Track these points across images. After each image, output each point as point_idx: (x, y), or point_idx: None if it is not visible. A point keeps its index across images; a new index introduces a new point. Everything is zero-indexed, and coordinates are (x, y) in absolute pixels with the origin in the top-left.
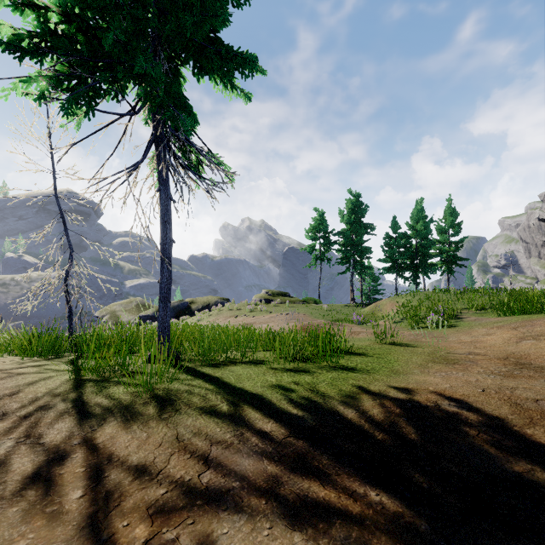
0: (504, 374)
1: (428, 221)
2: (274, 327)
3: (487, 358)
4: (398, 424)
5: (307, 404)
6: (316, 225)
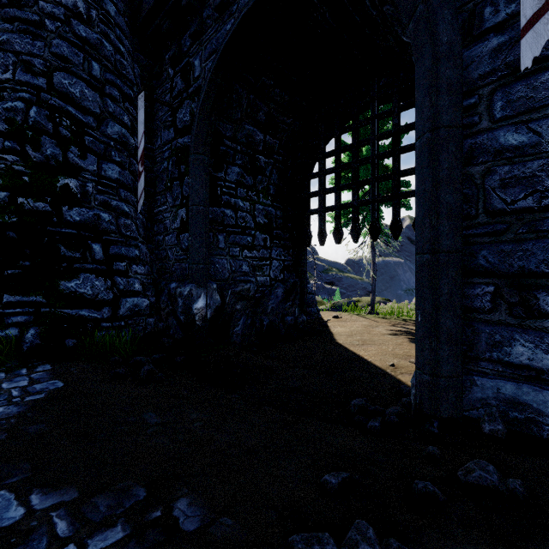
0: None
1: None
2: None
3: None
4: None
5: None
6: None
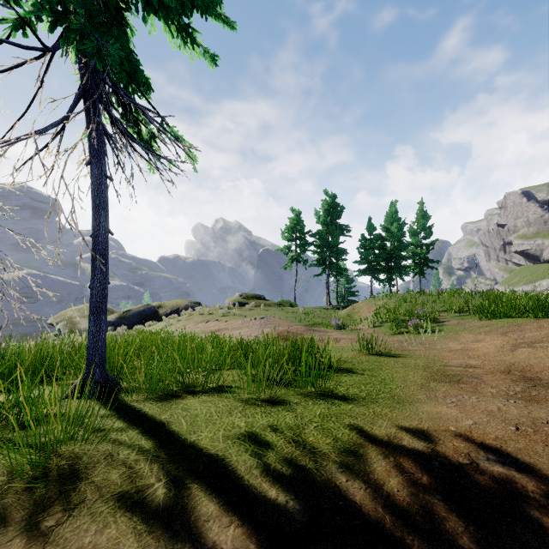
0: (522, 396)
1: (402, 224)
2: (248, 334)
3: (489, 372)
4: (435, 511)
5: (292, 473)
6: (292, 225)
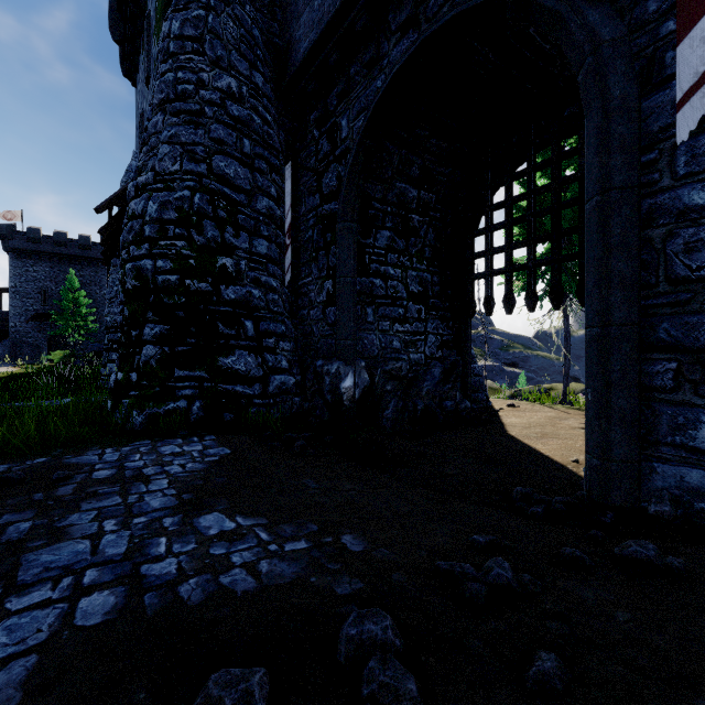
0: None
1: None
2: None
3: None
4: None
5: None
6: None
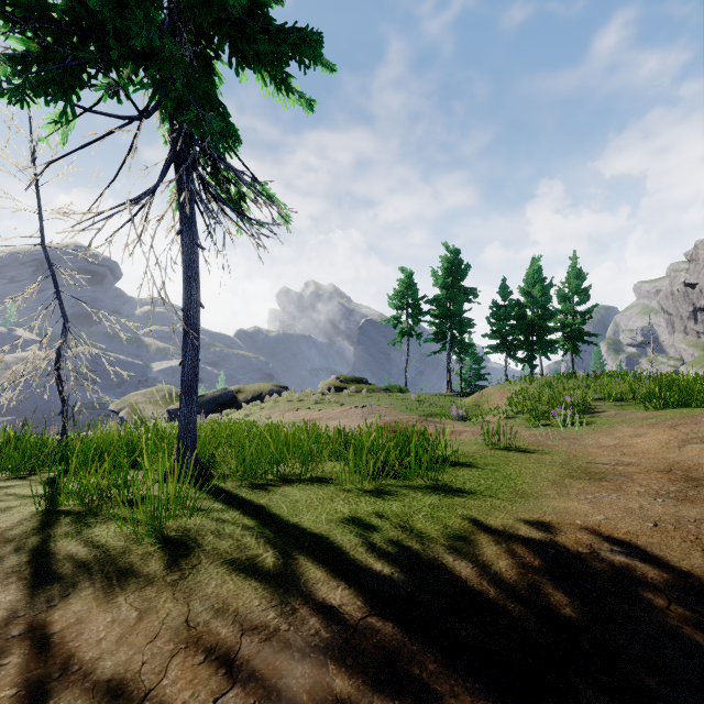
0: (676, 496)
1: (548, 285)
2: (347, 425)
3: (644, 471)
4: (542, 588)
5: (397, 552)
6: (402, 290)
